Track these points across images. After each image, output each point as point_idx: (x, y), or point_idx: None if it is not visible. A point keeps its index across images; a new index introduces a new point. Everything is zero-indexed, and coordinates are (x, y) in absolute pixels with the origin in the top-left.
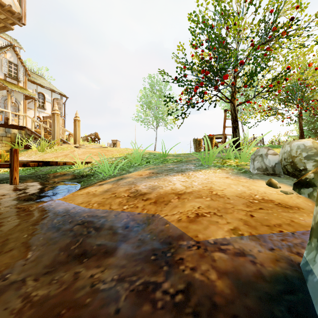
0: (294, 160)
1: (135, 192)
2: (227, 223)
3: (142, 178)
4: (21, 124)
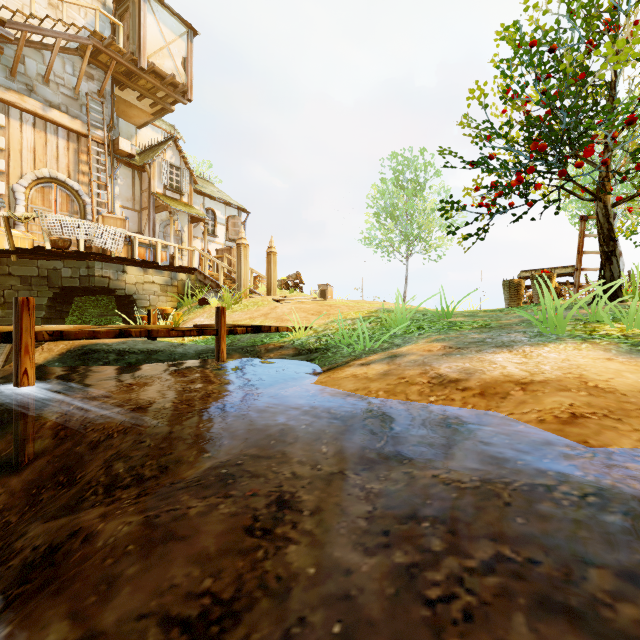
0: None
1: (439, 377)
2: (634, 430)
3: (436, 356)
4: (184, 264)
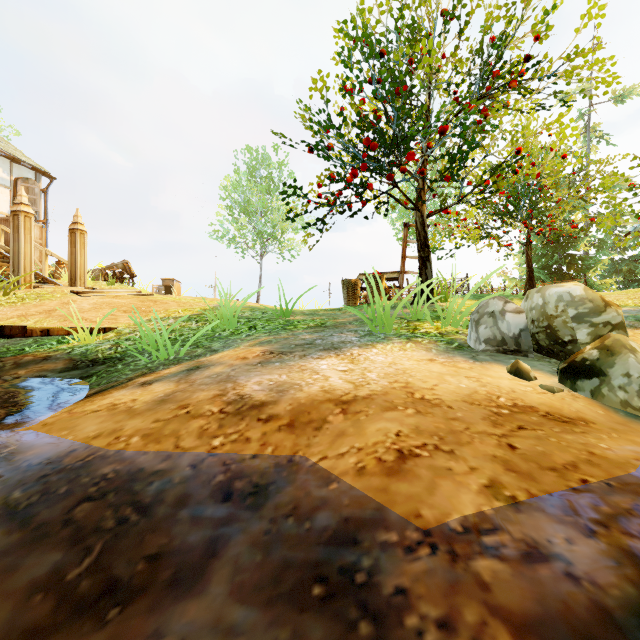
0: (553, 324)
1: (239, 400)
2: (471, 470)
3: (248, 366)
4: None
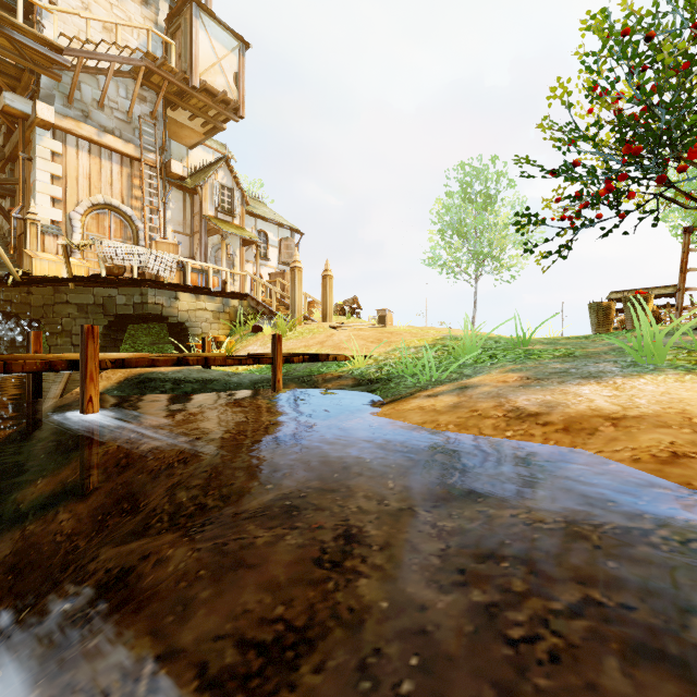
0: None
1: (516, 410)
2: None
3: (512, 387)
4: (236, 289)
